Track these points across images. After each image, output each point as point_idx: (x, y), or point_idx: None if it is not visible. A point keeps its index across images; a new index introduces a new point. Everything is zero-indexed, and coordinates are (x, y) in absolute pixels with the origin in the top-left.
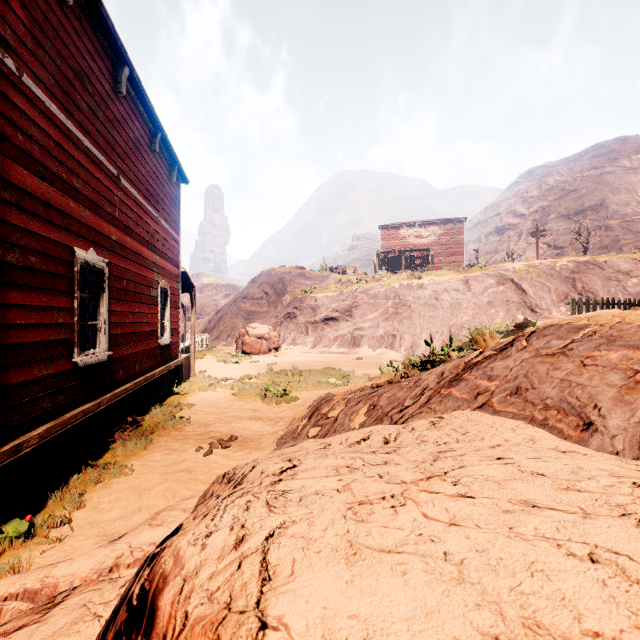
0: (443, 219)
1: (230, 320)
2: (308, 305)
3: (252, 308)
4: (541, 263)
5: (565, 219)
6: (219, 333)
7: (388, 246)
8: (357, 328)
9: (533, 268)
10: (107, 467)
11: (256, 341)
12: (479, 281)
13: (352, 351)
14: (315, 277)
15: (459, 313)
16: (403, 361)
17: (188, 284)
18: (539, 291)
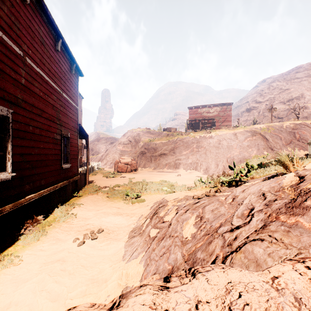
0: (221, 103)
1: (112, 155)
2: (152, 147)
3: (123, 149)
4: (275, 124)
5: (282, 104)
6: (106, 161)
7: (192, 117)
8: (177, 159)
9: (271, 127)
10: (3, 258)
11: (124, 166)
12: (242, 134)
13: (175, 171)
14: (155, 133)
15: (232, 151)
16: (207, 178)
17: (84, 134)
18: (275, 139)
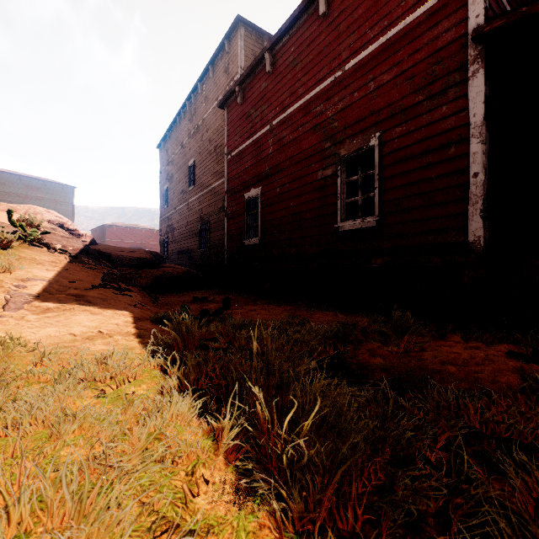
0: None
1: None
2: None
3: None
4: None
5: None
6: None
7: None
8: None
9: None
10: (242, 293)
11: None
12: None
13: None
14: None
15: None
16: None
17: None
18: None
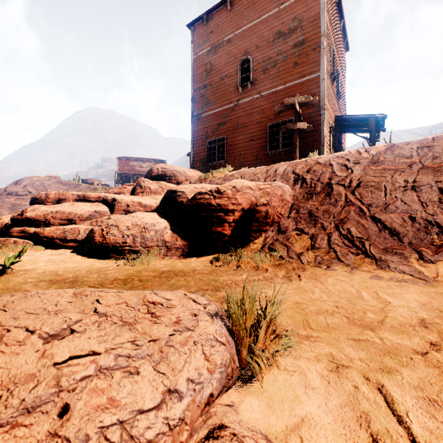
0: (154, 159)
1: None
2: None
3: (17, 202)
4: None
5: None
6: None
7: (123, 170)
8: None
9: None
10: None
11: None
12: None
13: None
14: (70, 184)
15: None
16: None
17: None
18: None
